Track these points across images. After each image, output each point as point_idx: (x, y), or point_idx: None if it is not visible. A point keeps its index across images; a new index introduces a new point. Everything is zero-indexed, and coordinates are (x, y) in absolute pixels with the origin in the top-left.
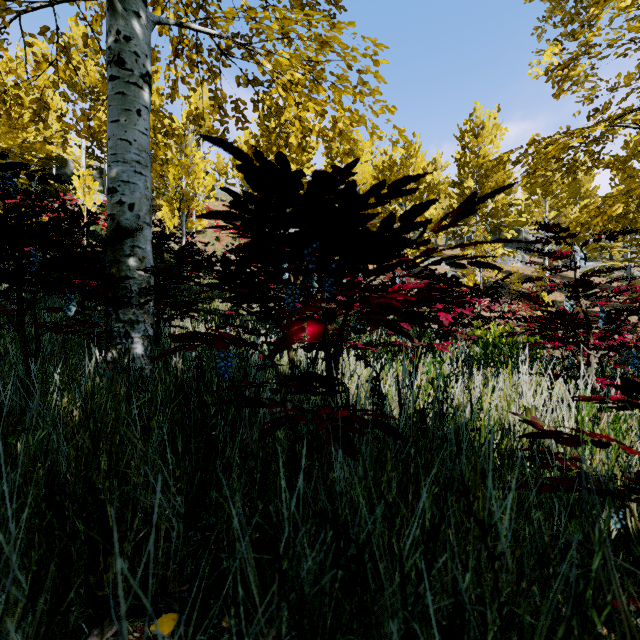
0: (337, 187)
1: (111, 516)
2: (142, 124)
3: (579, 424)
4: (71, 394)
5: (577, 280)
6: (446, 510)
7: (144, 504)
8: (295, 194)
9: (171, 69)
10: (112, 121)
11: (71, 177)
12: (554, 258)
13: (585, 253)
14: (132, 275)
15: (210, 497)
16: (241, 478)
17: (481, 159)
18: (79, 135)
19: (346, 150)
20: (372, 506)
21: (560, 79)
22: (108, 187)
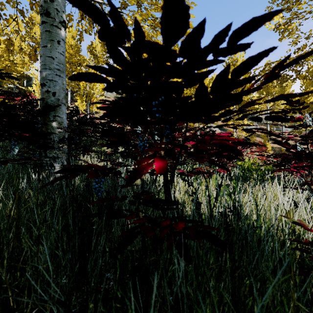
0: (185, 32)
1: (12, 299)
2: (60, 49)
3: (312, 218)
4: (3, 203)
5: (310, 133)
6: (252, 292)
7: (45, 278)
8: (145, 41)
9: (79, 25)
10: (43, 47)
11: (32, 85)
12: (292, 121)
13: (312, 118)
14: (54, 132)
15: (81, 289)
16: (112, 251)
17: None
18: (31, 59)
19: None
20: (203, 298)
21: (283, 30)
22: (41, 83)
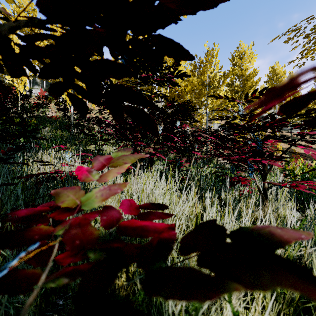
0: None
1: None
2: None
3: None
4: None
5: None
6: None
7: None
8: None
9: None
10: None
11: None
12: None
13: None
14: None
15: None
16: None
17: (244, 70)
18: None
19: (171, 64)
20: None
21: None
22: None
